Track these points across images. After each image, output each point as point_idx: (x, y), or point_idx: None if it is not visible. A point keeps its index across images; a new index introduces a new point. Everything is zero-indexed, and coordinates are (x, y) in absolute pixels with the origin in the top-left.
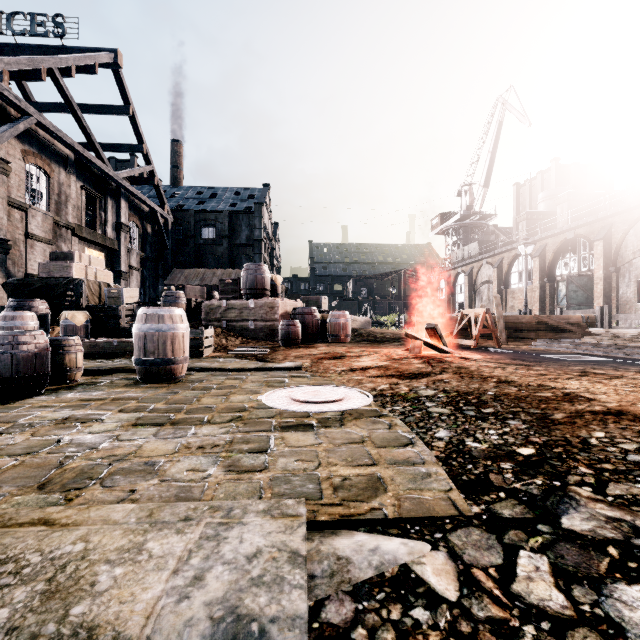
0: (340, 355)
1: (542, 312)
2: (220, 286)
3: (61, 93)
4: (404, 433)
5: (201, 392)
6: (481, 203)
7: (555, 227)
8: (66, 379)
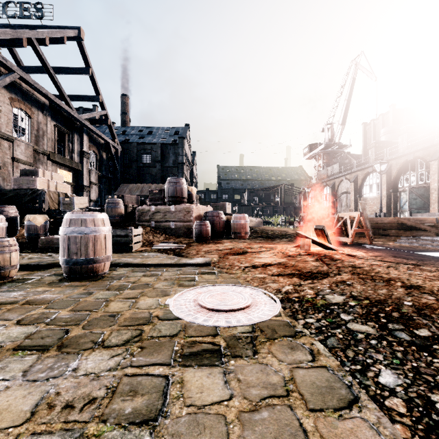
0: (242, 251)
1: (388, 214)
2: (149, 195)
3: (38, 57)
4: (335, 372)
5: (114, 293)
6: (339, 136)
7: (396, 152)
8: (0, 276)
